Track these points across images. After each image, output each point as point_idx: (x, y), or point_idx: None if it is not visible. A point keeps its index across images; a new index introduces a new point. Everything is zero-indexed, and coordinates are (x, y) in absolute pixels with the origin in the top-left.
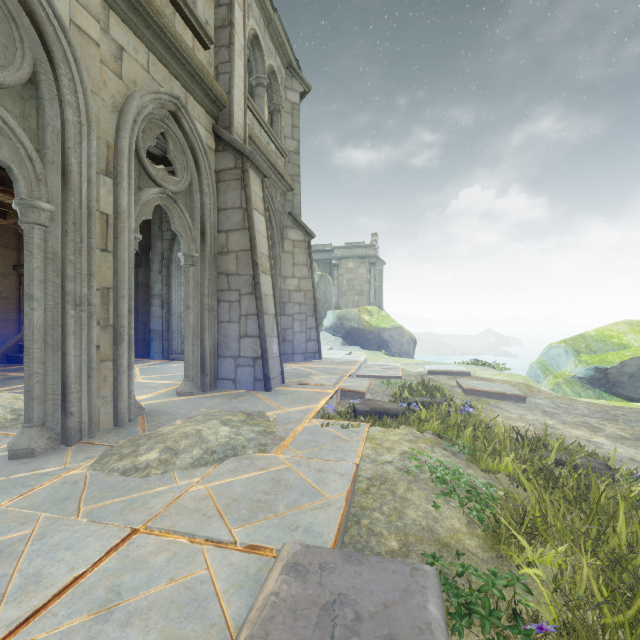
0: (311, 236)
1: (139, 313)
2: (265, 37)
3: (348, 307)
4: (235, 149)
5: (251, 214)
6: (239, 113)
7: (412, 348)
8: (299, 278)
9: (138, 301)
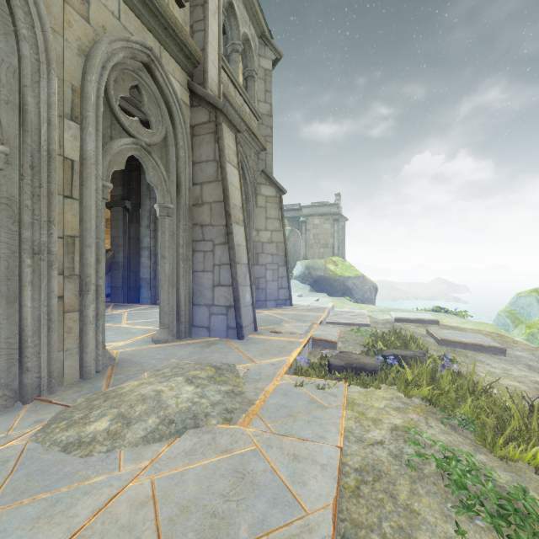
0: (282, 192)
1: (131, 263)
2: (239, 6)
3: (314, 258)
4: (209, 103)
5: (224, 166)
6: (213, 70)
7: (373, 295)
8: (271, 231)
9: (130, 253)
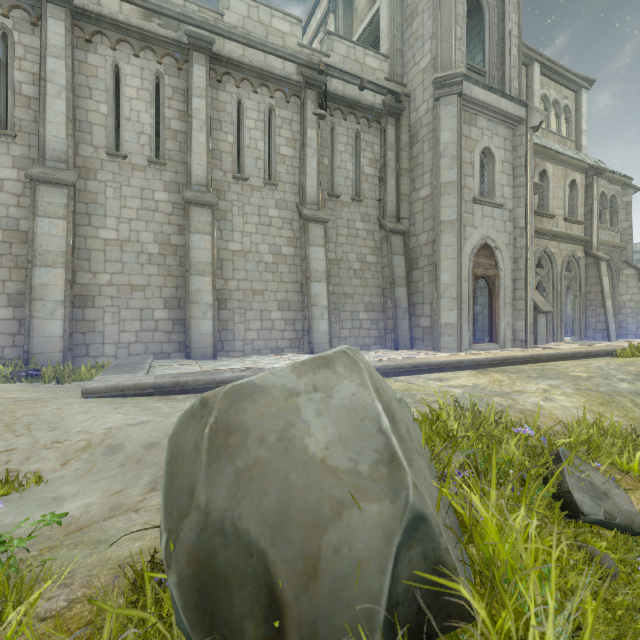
0: None
1: None
2: (607, 187)
3: None
4: (594, 256)
5: (601, 279)
6: (595, 240)
7: None
8: (631, 294)
9: None
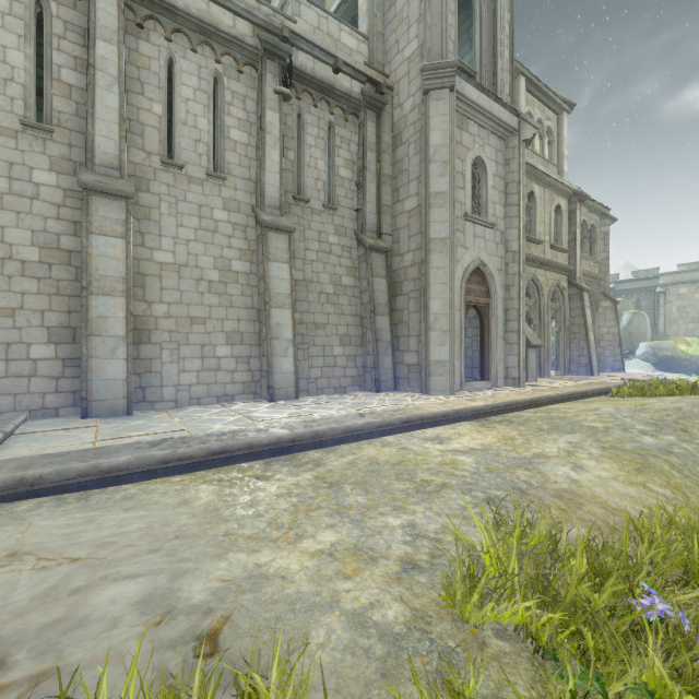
0: (617, 303)
1: None
2: (588, 216)
3: (679, 336)
4: (577, 287)
5: (584, 311)
6: (578, 269)
7: None
8: (608, 327)
9: None
